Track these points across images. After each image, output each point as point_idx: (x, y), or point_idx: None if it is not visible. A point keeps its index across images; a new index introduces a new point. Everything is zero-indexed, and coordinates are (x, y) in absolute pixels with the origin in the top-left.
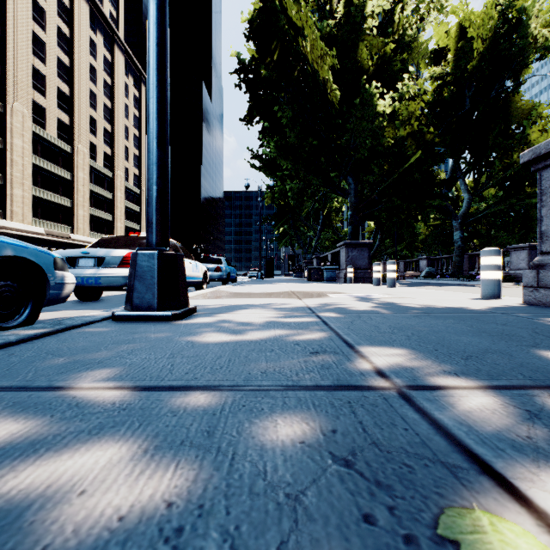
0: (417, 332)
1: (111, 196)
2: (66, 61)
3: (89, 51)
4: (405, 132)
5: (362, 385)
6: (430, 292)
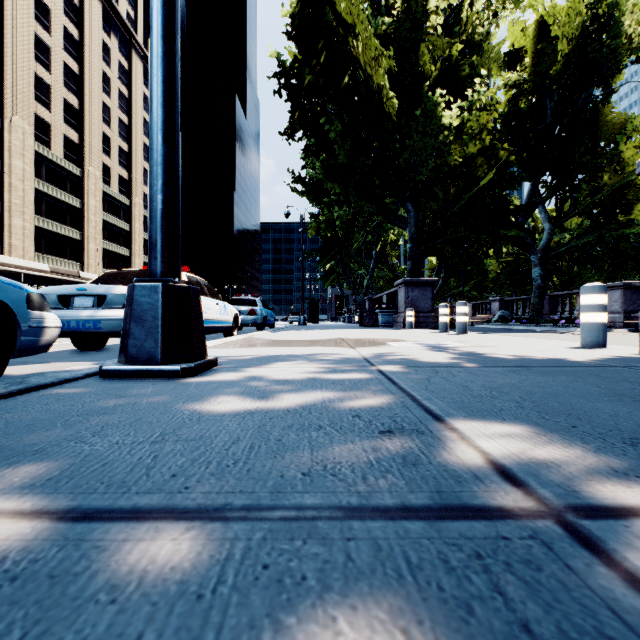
0: (526, 395)
1: (128, 227)
2: (75, 68)
3: (102, 58)
4: (475, 150)
5: (486, 505)
6: (512, 339)
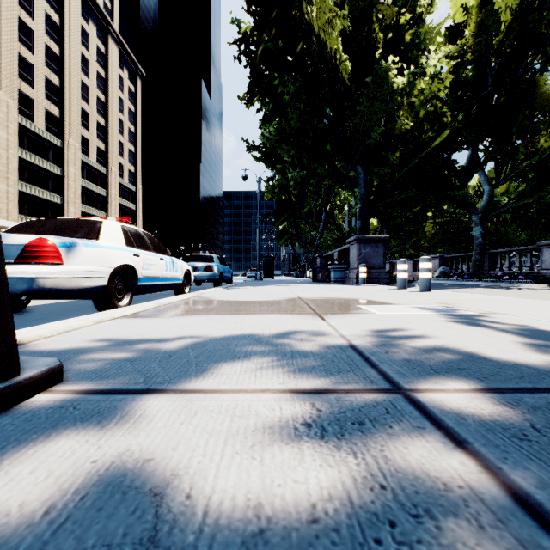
0: None
1: (104, 193)
2: (56, 50)
3: (81, 42)
4: (422, 114)
5: None
6: (499, 300)
